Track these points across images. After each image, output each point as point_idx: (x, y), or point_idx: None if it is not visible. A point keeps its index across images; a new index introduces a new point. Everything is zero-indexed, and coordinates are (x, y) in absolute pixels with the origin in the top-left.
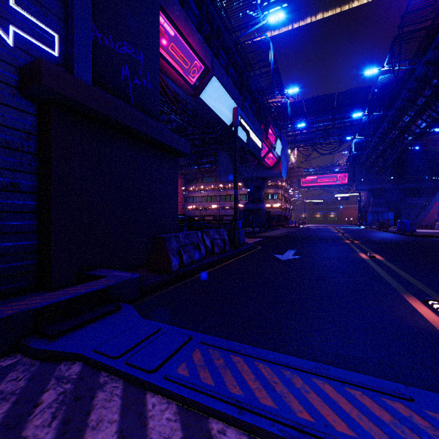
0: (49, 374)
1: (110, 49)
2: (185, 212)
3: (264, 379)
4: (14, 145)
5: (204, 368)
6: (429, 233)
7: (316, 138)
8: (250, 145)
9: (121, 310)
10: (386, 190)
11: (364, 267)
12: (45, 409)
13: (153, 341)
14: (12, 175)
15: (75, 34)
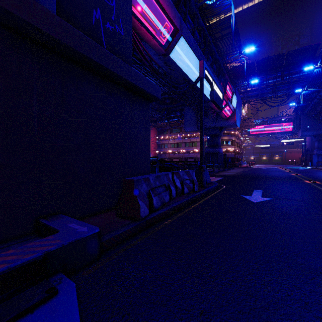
0: None
1: None
2: (158, 156)
3: None
4: None
5: None
6: None
7: (266, 93)
8: (214, 96)
9: (56, 298)
10: None
11: None
12: None
13: None
14: None
15: None
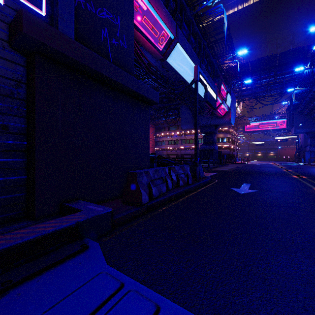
0: None
1: (91, 13)
2: (156, 152)
3: None
4: (4, 92)
5: None
6: None
7: (260, 92)
8: (208, 97)
9: (87, 250)
10: None
11: None
12: None
13: (111, 311)
14: (2, 118)
15: None
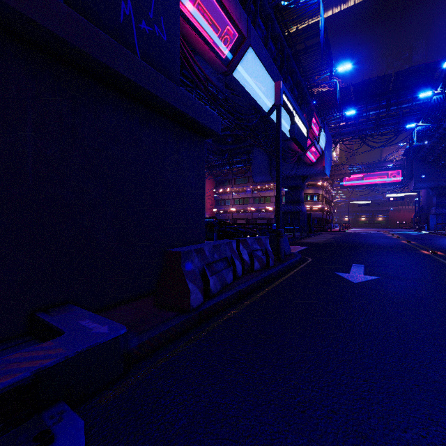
0: None
1: None
2: (216, 216)
3: None
4: None
5: None
6: None
7: (366, 129)
8: (295, 131)
9: None
10: None
11: None
12: None
13: None
14: None
15: None
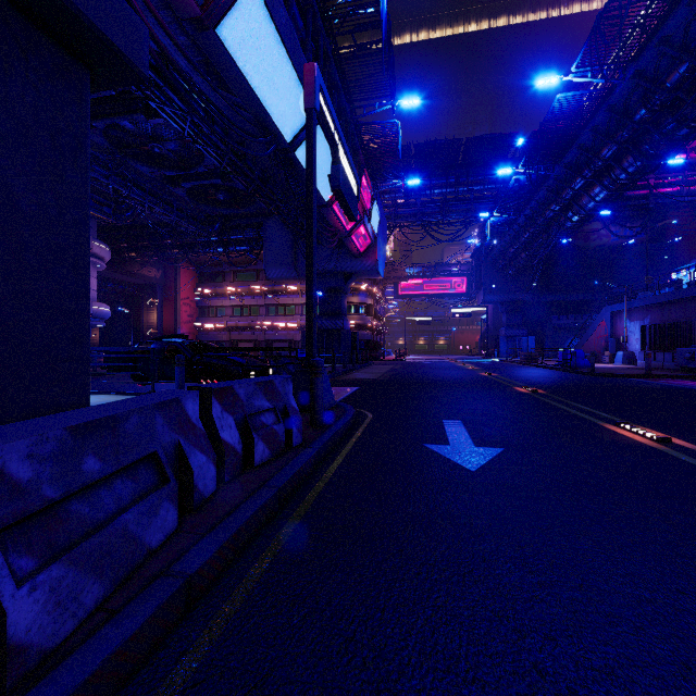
0: None
1: None
2: (200, 335)
3: None
4: None
5: None
6: (614, 370)
7: (430, 214)
8: (340, 178)
9: None
10: (525, 303)
11: None
12: None
13: None
14: None
15: None
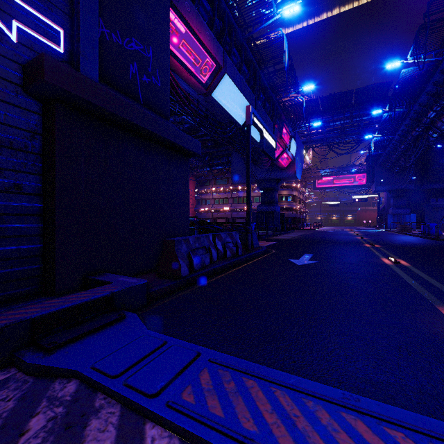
0: (41, 393)
1: (117, 45)
2: (197, 215)
3: (283, 411)
4: (17, 145)
5: (212, 393)
6: None
7: (333, 138)
8: (264, 145)
9: (125, 319)
10: (408, 191)
11: (389, 274)
12: (30, 439)
13: (157, 358)
14: (16, 176)
15: (81, 29)
